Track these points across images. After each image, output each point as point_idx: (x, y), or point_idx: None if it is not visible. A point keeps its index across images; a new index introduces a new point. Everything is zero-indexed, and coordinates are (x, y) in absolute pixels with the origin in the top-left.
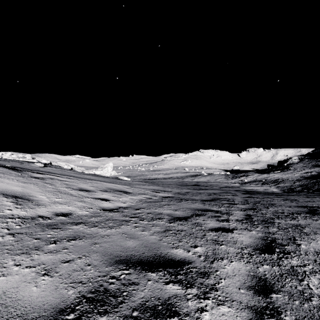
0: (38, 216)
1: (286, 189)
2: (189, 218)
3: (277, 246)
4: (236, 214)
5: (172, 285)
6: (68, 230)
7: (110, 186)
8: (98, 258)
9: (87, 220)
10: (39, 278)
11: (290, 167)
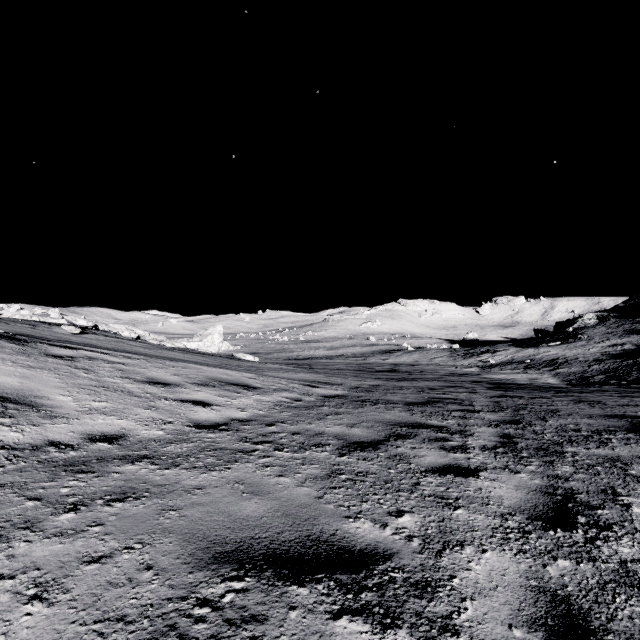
0: (49, 442)
1: (574, 378)
2: (381, 444)
3: (580, 510)
4: (480, 433)
5: (348, 622)
6: (111, 476)
7: (215, 373)
8: (173, 549)
9: (159, 450)
10: (17, 609)
11: (580, 334)
